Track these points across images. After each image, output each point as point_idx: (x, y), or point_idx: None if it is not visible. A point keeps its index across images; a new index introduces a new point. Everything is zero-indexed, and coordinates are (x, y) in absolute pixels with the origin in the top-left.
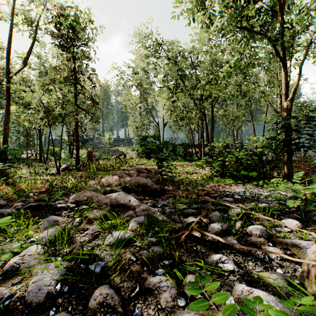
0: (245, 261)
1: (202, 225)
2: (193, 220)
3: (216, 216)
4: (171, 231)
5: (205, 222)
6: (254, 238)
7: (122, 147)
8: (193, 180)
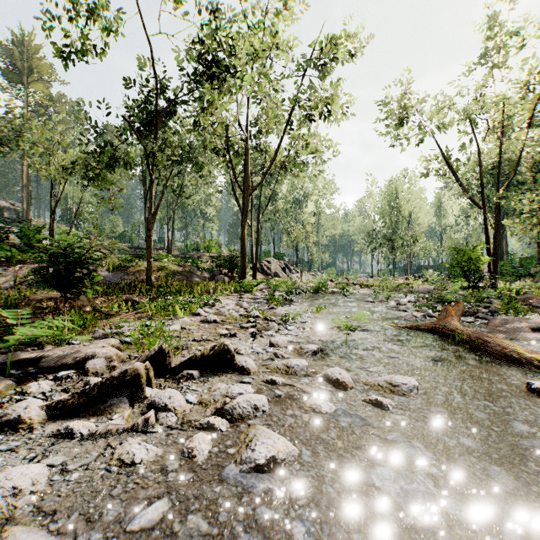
0: None
1: None
2: None
3: None
4: None
5: None
6: None
7: None
8: None
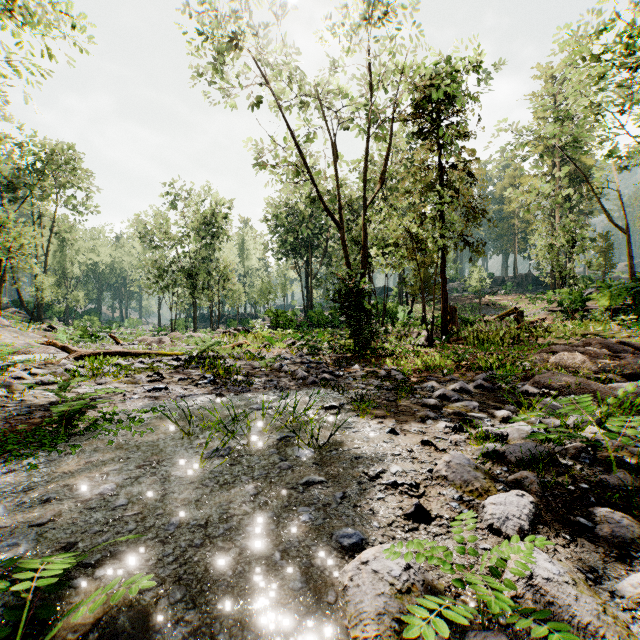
0: None
1: None
2: None
3: None
4: None
5: None
6: None
7: (504, 297)
8: None
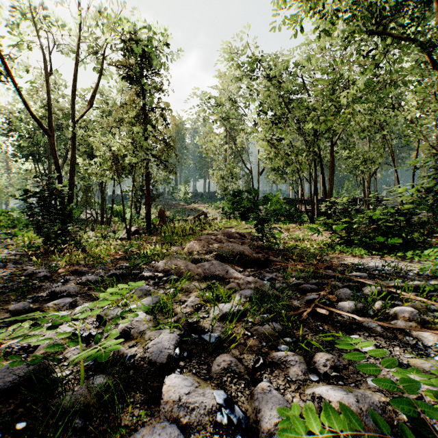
0: (389, 346)
1: (327, 304)
2: (314, 297)
3: (344, 294)
4: (286, 309)
5: (330, 301)
6: (401, 322)
7: (201, 205)
8: (306, 249)
